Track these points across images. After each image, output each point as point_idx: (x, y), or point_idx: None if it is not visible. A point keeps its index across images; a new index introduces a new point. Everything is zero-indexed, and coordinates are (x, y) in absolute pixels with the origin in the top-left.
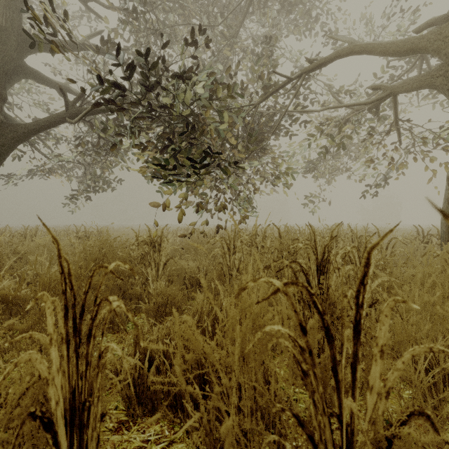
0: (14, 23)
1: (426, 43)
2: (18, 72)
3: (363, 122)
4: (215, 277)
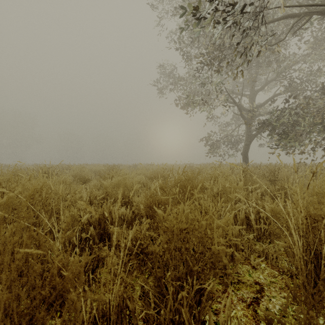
0: (252, 106)
1: None
2: (254, 118)
3: None
4: None
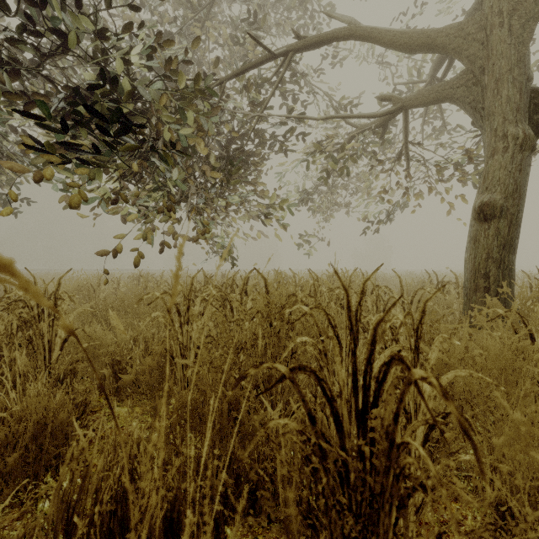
0: None
1: (447, 40)
2: None
3: (367, 145)
4: (151, 366)
